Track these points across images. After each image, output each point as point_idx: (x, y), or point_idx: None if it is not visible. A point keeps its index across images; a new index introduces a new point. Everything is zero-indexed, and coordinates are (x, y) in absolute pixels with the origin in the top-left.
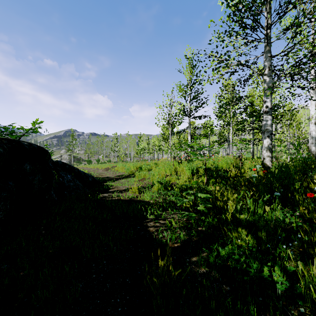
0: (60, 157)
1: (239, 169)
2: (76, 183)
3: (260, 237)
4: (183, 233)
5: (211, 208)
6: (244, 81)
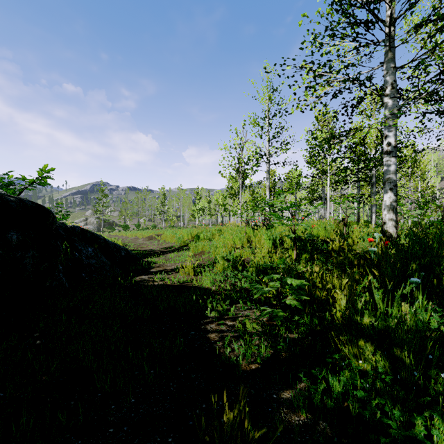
0: (85, 221)
1: (345, 238)
2: (100, 260)
3: (397, 357)
4: (265, 344)
5: (306, 301)
6: (352, 107)
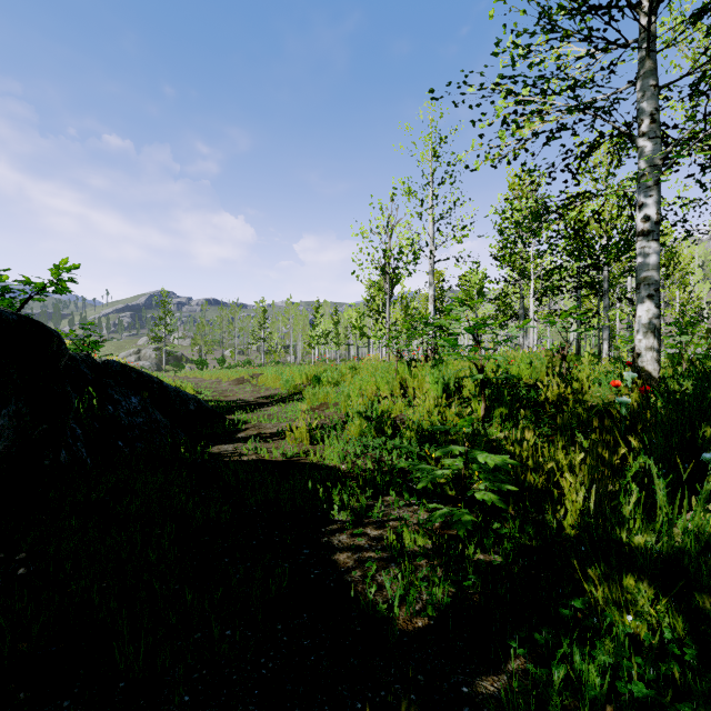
0: (138, 354)
1: (568, 381)
2: (152, 417)
3: (705, 611)
4: (439, 575)
5: (510, 493)
6: (581, 156)
